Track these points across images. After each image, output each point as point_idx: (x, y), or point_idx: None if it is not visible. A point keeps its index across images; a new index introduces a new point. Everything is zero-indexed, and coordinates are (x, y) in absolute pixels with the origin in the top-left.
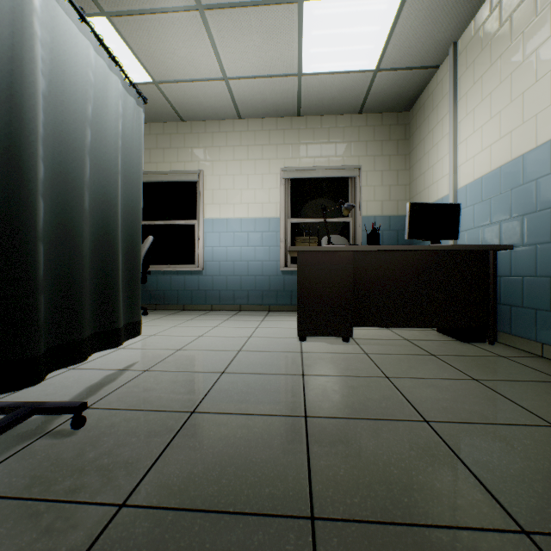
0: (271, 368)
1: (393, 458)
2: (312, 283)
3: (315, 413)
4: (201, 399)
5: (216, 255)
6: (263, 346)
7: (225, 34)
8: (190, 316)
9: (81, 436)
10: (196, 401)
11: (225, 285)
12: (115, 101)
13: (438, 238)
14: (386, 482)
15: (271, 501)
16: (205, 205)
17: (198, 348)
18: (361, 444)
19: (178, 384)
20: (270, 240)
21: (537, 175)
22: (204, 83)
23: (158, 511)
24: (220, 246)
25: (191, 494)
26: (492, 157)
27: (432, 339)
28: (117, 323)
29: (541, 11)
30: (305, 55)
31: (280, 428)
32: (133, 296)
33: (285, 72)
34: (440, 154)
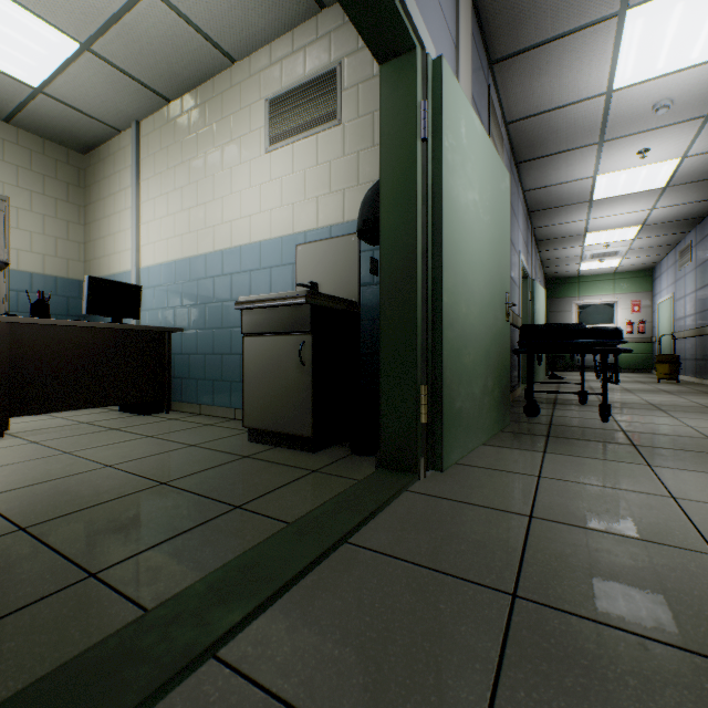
0: None
1: (84, 488)
2: None
3: None
4: None
5: None
6: None
7: None
8: None
9: None
10: None
11: None
12: None
13: (121, 316)
14: (81, 498)
15: None
16: None
17: None
18: (53, 492)
19: None
20: None
21: (199, 277)
22: None
23: None
24: None
25: None
26: (170, 250)
27: (115, 418)
28: None
29: (200, 155)
30: None
31: None
32: None
33: None
34: (123, 225)
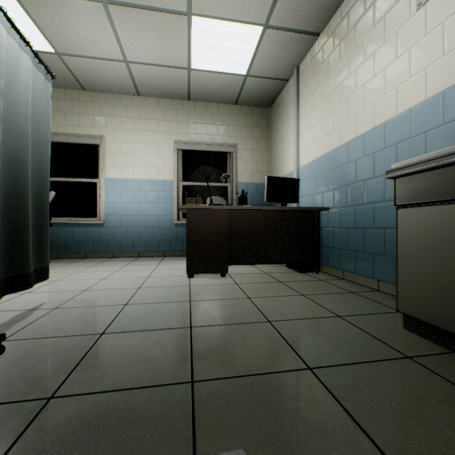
0: (166, 298)
1: (246, 344)
2: (199, 233)
3: (198, 324)
4: (108, 324)
5: (117, 210)
6: (160, 283)
7: (126, 26)
8: (93, 263)
9: (2, 360)
10: (105, 326)
11: (126, 235)
12: (26, 76)
13: (286, 201)
14: (240, 357)
15: (165, 377)
16: (106, 166)
17: (103, 288)
18: (227, 339)
19: (87, 315)
20: (165, 198)
21: (341, 163)
22: (106, 62)
23: (82, 396)
24: (121, 202)
25: (106, 383)
26: (318, 149)
27: (282, 272)
28: (28, 268)
29: (343, 60)
30: (193, 55)
31: (172, 336)
32: (42, 245)
33: (177, 65)
34: (289, 142)
